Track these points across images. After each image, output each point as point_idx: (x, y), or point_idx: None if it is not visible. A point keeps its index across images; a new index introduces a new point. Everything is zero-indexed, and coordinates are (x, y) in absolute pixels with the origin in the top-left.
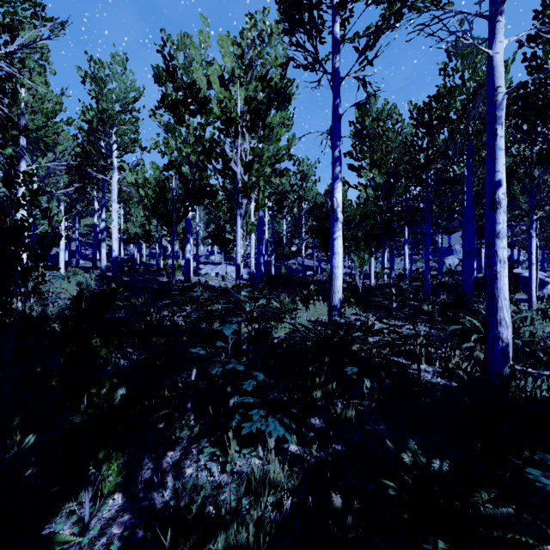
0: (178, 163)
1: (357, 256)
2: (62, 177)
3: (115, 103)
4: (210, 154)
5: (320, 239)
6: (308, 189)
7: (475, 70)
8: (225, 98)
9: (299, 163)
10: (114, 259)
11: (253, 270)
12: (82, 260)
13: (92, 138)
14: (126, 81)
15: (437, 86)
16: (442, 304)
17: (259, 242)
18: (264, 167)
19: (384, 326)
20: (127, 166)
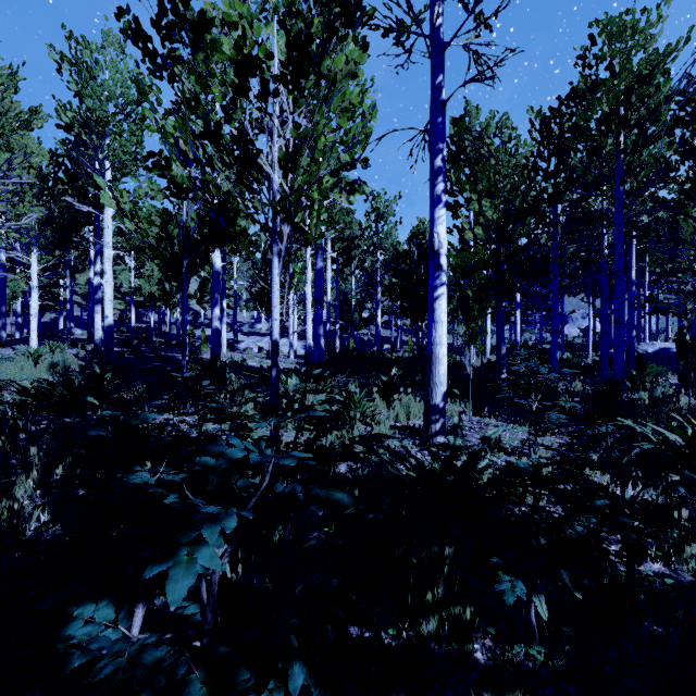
0: (163, 158)
1: (465, 326)
2: (32, 210)
3: (107, 101)
4: (220, 137)
5: (403, 301)
6: (385, 233)
7: (630, 56)
8: (241, 18)
9: (373, 199)
10: (107, 330)
11: (310, 344)
12: (79, 330)
13: (70, 151)
14: (125, 71)
15: (572, 83)
16: (592, 399)
17: (318, 305)
18: (319, 163)
19: (511, 435)
20: (104, 181)
